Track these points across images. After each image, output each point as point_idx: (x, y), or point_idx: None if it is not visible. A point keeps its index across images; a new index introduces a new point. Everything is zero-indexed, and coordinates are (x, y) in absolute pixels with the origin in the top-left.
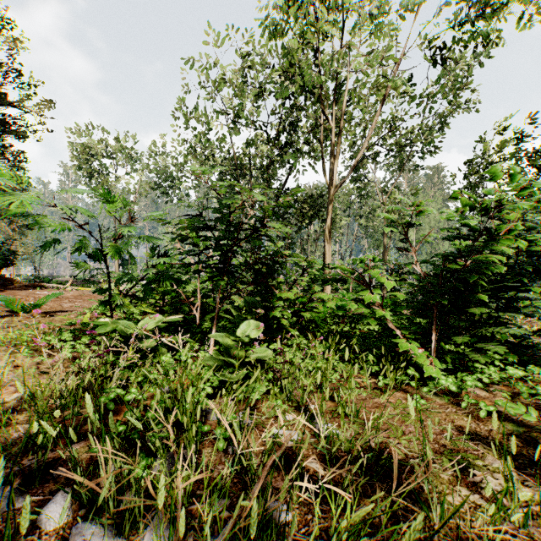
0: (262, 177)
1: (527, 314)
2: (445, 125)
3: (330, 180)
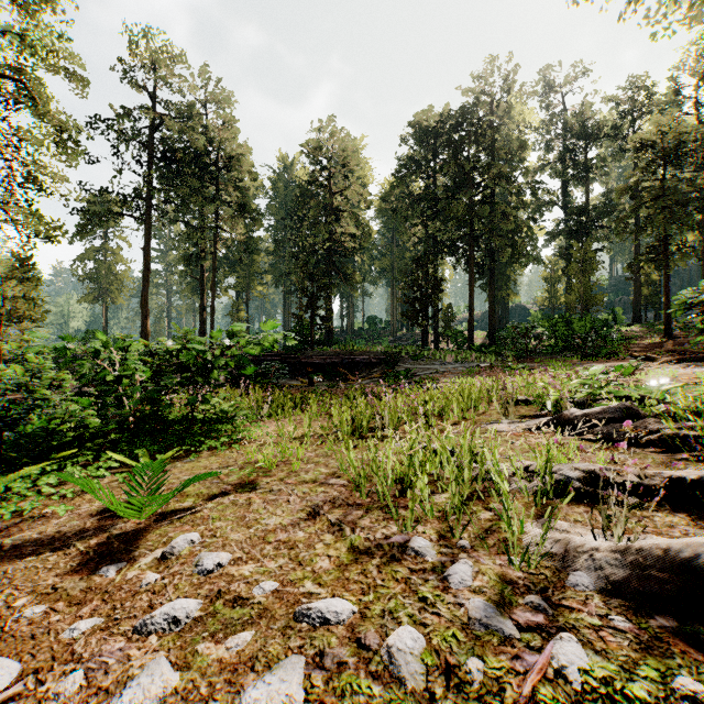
0: None
1: None
2: None
3: None
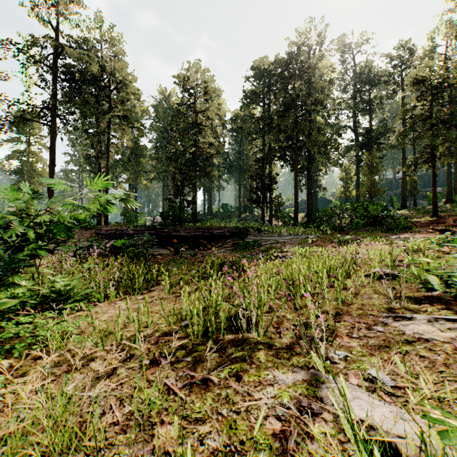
0: None
1: None
2: None
3: None
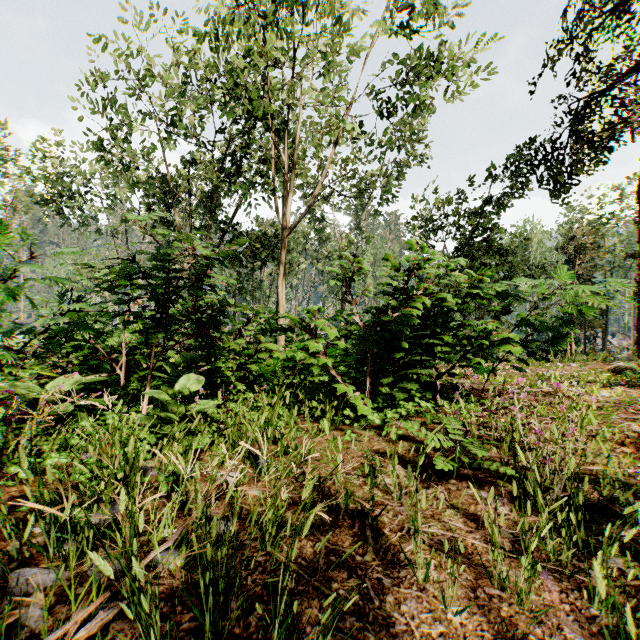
0: (204, 206)
1: (439, 357)
2: (399, 175)
3: (285, 220)
